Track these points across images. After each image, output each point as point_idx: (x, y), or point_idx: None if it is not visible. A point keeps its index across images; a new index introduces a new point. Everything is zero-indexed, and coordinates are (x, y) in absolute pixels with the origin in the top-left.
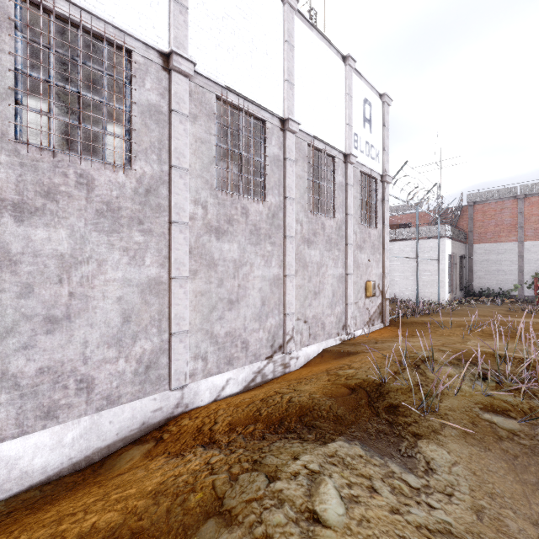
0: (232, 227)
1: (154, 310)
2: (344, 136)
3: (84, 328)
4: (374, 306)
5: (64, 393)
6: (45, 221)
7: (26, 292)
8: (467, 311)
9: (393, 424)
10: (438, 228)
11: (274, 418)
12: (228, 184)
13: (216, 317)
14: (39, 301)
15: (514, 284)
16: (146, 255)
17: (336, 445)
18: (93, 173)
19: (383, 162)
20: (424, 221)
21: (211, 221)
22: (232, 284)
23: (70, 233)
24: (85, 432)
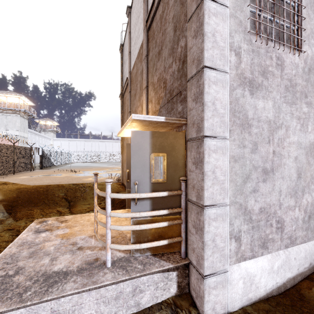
0: None
1: (312, 169)
2: None
3: (279, 179)
4: None
5: (270, 230)
6: (262, 94)
7: (254, 149)
8: None
9: None
10: None
11: None
12: None
13: None
14: (259, 156)
15: None
16: (308, 123)
17: None
18: (283, 56)
19: None
20: None
21: None
22: None
23: (272, 104)
24: (282, 263)
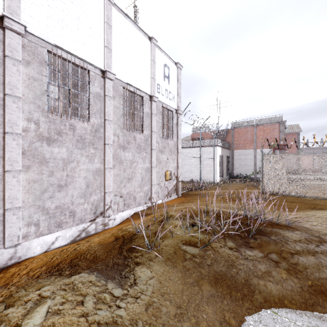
0: (62, 137)
1: None
2: (150, 85)
3: None
4: (171, 186)
5: None
6: None
7: None
8: (226, 186)
9: (127, 258)
10: (214, 141)
11: (56, 262)
12: (59, 109)
13: (47, 197)
14: None
15: (252, 171)
16: None
17: (78, 276)
18: None
19: (177, 102)
20: (210, 137)
21: (43, 132)
22: (62, 174)
23: None
24: None
